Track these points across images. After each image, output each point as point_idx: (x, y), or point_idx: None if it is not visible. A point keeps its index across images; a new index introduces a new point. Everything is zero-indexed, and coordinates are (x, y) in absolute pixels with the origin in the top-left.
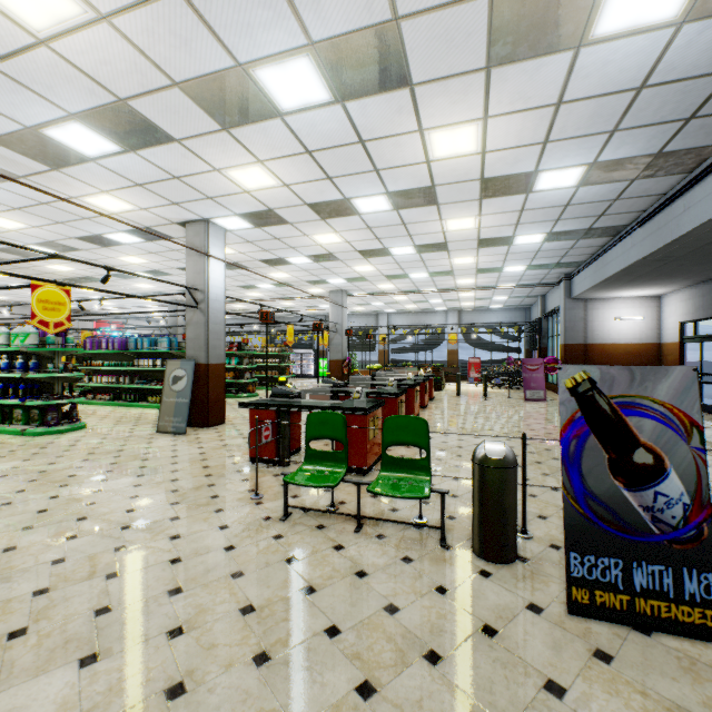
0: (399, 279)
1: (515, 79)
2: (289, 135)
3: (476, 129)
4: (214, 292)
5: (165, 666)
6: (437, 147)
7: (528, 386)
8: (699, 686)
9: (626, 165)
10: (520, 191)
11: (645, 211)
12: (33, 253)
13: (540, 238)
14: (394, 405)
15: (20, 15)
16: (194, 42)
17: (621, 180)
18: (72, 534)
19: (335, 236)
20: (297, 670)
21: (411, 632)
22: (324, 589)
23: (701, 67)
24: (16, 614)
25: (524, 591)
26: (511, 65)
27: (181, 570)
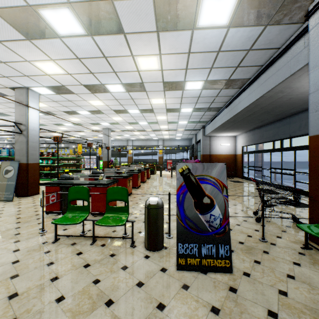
0: (135, 124)
1: (170, 39)
2: (66, 48)
3: (157, 59)
4: (32, 125)
5: None
6: (141, 65)
7: None
8: (218, 293)
9: (218, 82)
10: (180, 89)
11: (227, 102)
12: None
13: (191, 110)
14: (125, 182)
15: None
16: None
17: (217, 89)
18: None
19: (100, 102)
20: None
21: (102, 292)
22: (63, 276)
23: (238, 46)
24: None
25: (162, 262)
26: (167, 32)
27: None
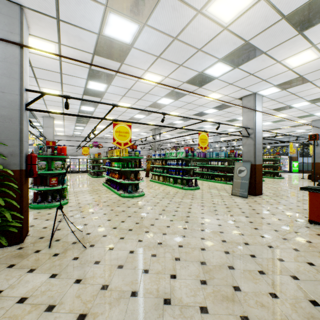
0: None
1: None
2: None
3: None
4: (257, 128)
5: None
6: None
7: None
8: None
9: None
10: None
11: None
12: (176, 123)
13: None
14: None
15: (223, 19)
16: None
17: None
18: (244, 242)
19: None
20: None
21: None
22: None
23: None
24: (260, 281)
25: None
26: None
27: None
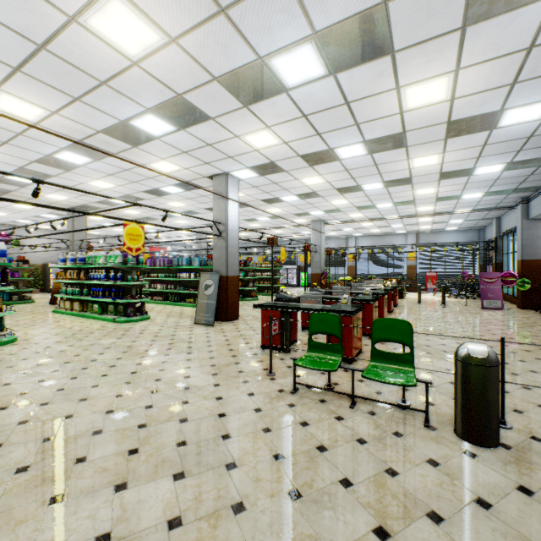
0: (368, 209)
1: (489, 32)
2: (291, 104)
3: (447, 80)
4: (231, 224)
5: (228, 489)
6: (410, 100)
7: (485, 296)
8: None
9: None
10: (483, 129)
11: None
12: (117, 203)
13: (499, 168)
14: (369, 309)
15: (124, 48)
16: (230, 47)
17: None
18: (154, 389)
19: (319, 178)
20: (323, 508)
21: (411, 493)
22: (333, 449)
23: None
24: (130, 439)
25: (511, 474)
26: (485, 21)
27: (227, 422)
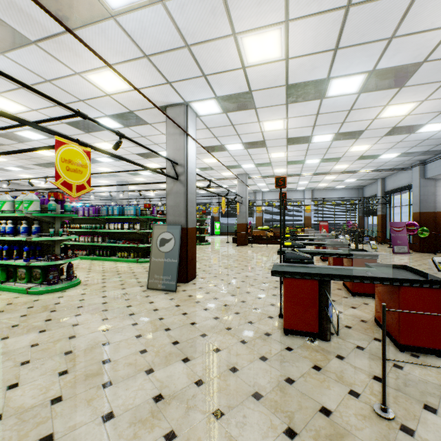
0: (295, 165)
1: None
2: None
3: None
4: (190, 166)
5: None
6: None
7: (395, 243)
8: None
9: None
10: None
11: None
12: (27, 138)
13: None
14: None
15: None
16: None
17: None
18: None
19: (281, 123)
20: None
21: None
22: None
23: None
24: None
25: None
26: None
27: None
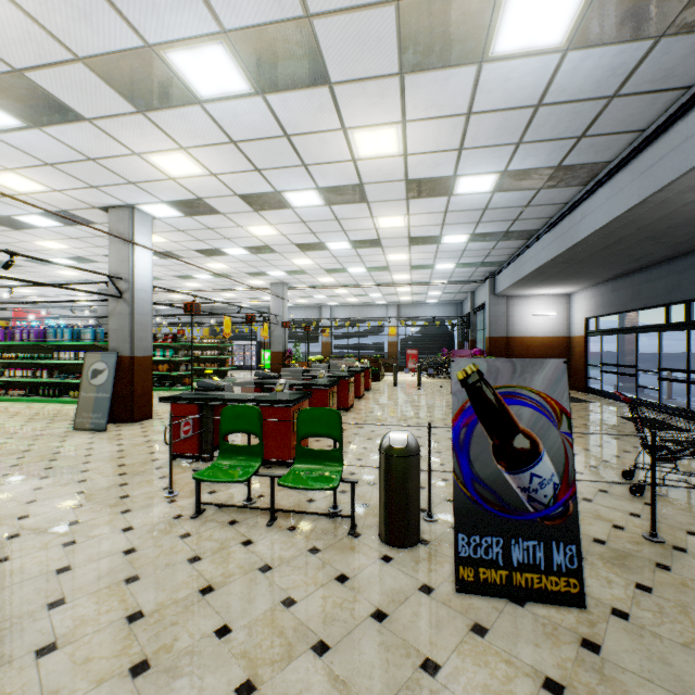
0: (339, 273)
1: (428, 87)
2: (211, 123)
3: (396, 132)
4: (140, 281)
5: (25, 690)
6: (362, 146)
7: None
8: (556, 650)
9: (533, 175)
10: (442, 194)
11: (552, 218)
12: None
13: (464, 238)
14: (325, 396)
15: None
16: (94, 16)
17: (529, 189)
18: None
19: (270, 228)
20: (177, 676)
21: (303, 624)
22: (223, 587)
23: (586, 91)
24: None
25: (420, 573)
26: (422, 73)
27: (69, 579)
